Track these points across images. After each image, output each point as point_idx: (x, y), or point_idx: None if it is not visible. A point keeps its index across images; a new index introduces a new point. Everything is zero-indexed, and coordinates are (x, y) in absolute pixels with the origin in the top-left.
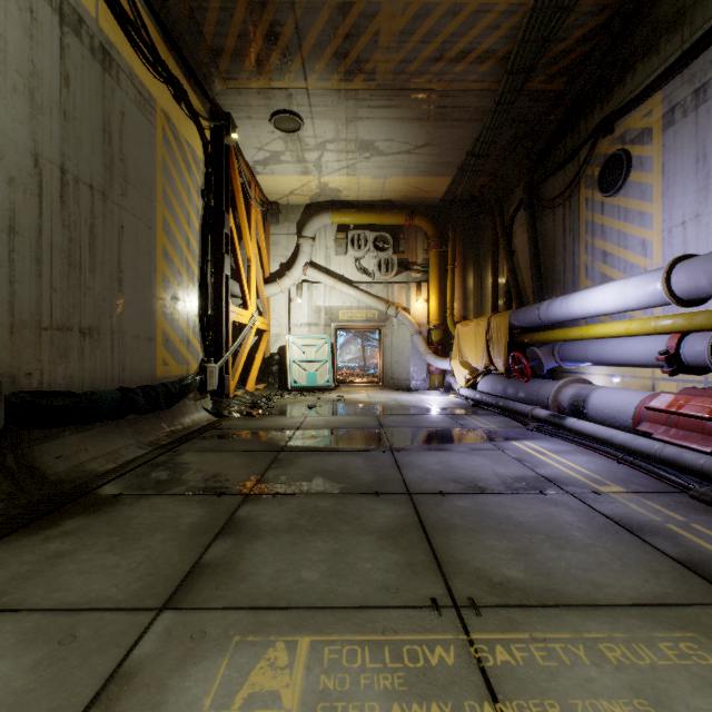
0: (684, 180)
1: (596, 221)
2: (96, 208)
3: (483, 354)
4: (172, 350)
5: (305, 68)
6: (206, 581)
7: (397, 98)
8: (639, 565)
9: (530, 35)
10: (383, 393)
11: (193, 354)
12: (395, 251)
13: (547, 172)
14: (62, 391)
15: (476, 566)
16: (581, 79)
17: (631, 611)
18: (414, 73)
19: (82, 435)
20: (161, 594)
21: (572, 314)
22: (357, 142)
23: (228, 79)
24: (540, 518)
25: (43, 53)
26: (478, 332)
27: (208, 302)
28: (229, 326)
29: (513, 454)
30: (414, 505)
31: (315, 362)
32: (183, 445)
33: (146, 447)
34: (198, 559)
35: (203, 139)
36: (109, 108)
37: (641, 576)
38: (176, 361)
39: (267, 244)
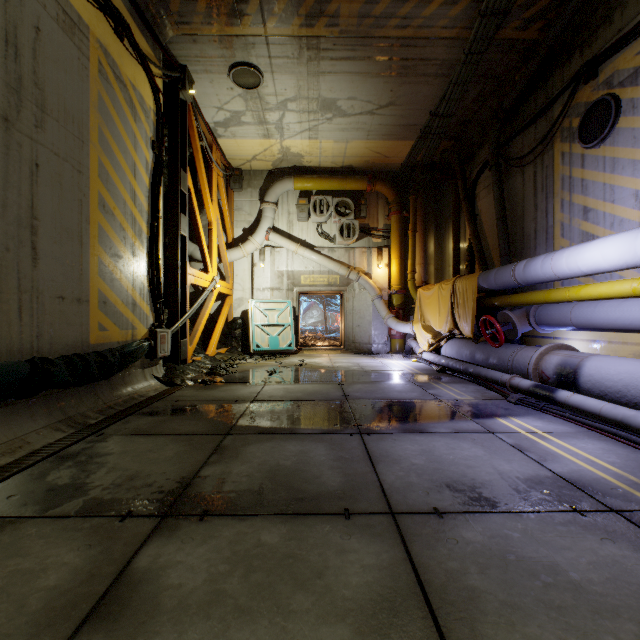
0: None
1: (575, 176)
2: None
3: (447, 318)
4: (112, 314)
5: (263, 9)
6: None
7: (361, 48)
8: None
9: None
10: (345, 357)
11: (140, 318)
12: (356, 217)
13: (515, 131)
14: None
15: None
16: (561, 20)
17: None
18: (380, 17)
19: None
20: None
21: (557, 273)
22: (319, 101)
23: (181, 23)
24: (604, 574)
25: None
26: (442, 295)
27: (159, 262)
28: (186, 289)
29: (507, 438)
30: (403, 539)
31: (277, 326)
32: (113, 425)
33: (66, 429)
34: None
35: (152, 86)
36: (15, 16)
37: None
38: (117, 325)
39: (230, 209)
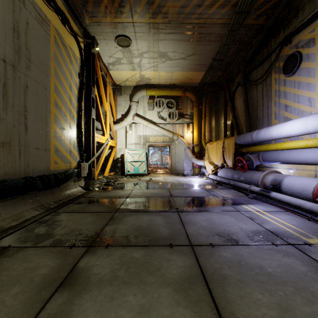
0: None
1: (281, 90)
2: (8, 73)
3: (220, 158)
4: (60, 156)
5: (131, 10)
6: None
7: (179, 28)
8: None
9: None
10: (171, 177)
11: (73, 158)
12: (177, 108)
13: (253, 67)
14: None
15: None
16: (274, 16)
17: None
18: (188, 14)
19: None
20: None
21: (271, 136)
22: (158, 53)
23: (92, 17)
24: (282, 269)
25: None
26: (218, 147)
27: (82, 131)
28: (94, 144)
29: (246, 214)
30: (195, 256)
31: (138, 161)
32: (62, 208)
33: (40, 210)
34: (34, 317)
35: (79, 47)
36: (17, 18)
37: None
38: (63, 161)
39: (115, 105)
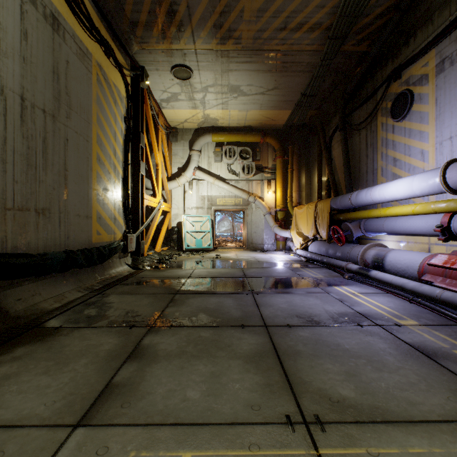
0: (451, 109)
1: (389, 138)
2: (47, 126)
3: (312, 227)
4: (104, 225)
5: (194, 35)
6: (114, 399)
7: (255, 56)
8: (440, 385)
9: (345, 11)
10: (245, 253)
11: (118, 227)
12: (253, 160)
13: (355, 106)
14: (22, 253)
15: (318, 386)
16: (379, 42)
17: (442, 427)
18: (267, 39)
19: (37, 283)
20: (78, 412)
21: (374, 200)
22: (229, 87)
23: (142, 43)
24: (361, 346)
25: (7, 15)
26: (309, 212)
27: (129, 192)
28: (143, 208)
29: (336, 296)
30: (269, 335)
31: (201, 232)
32: (109, 289)
33: (83, 291)
34: (110, 380)
35: (125, 83)
36: (57, 57)
37: (443, 395)
38: (106, 231)
39: (169, 154)
